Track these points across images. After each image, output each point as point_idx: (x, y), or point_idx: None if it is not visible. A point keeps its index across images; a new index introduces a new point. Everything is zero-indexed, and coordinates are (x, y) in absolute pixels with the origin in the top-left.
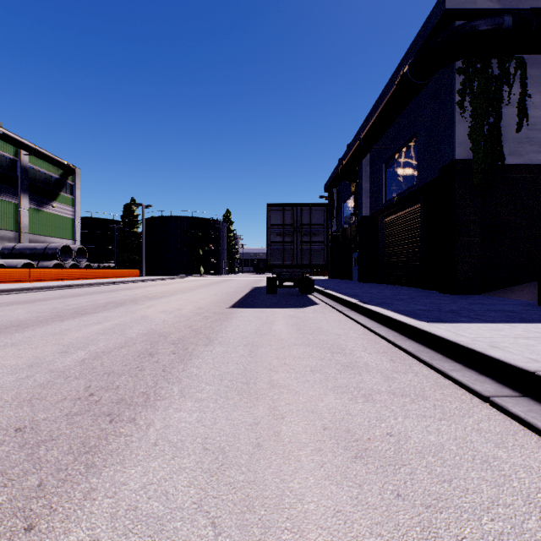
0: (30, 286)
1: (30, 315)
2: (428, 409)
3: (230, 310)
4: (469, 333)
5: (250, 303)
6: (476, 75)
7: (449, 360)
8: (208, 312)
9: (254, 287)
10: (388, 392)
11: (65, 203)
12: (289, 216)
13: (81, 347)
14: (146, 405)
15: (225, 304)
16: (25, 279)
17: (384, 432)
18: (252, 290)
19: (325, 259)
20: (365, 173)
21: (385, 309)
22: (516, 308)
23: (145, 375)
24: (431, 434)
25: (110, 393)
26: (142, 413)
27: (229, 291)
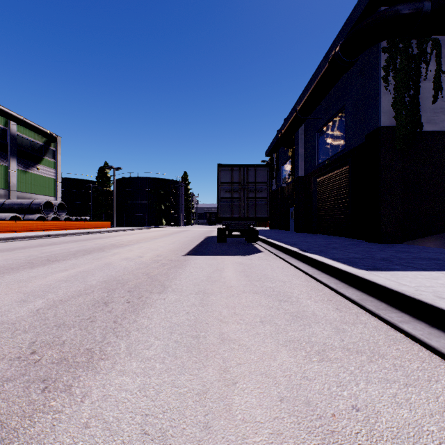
0: (14, 236)
1: (5, 263)
2: (389, 370)
3: (185, 257)
4: (409, 282)
5: (203, 251)
6: (398, 53)
7: (395, 310)
8: (165, 259)
9: (207, 237)
10: (342, 348)
11: (48, 166)
12: (237, 175)
13: (41, 295)
14: (88, 366)
15: (181, 252)
16: (12, 230)
17: (348, 404)
18: (205, 239)
19: (268, 212)
20: (300, 140)
21: (323, 257)
22: (439, 255)
23: (95, 328)
24: (402, 408)
25: (53, 350)
26: (81, 378)
27: (185, 240)
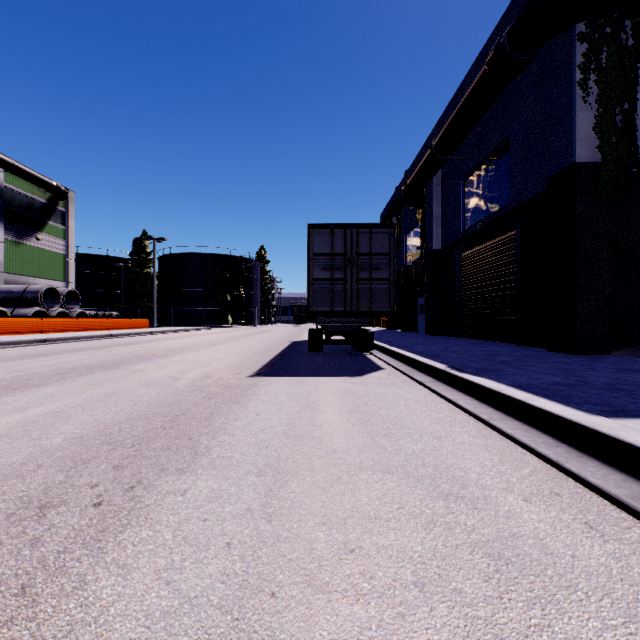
0: None
1: None
2: None
3: (251, 381)
4: None
5: (284, 368)
6: (605, 43)
7: None
8: (217, 384)
9: (293, 342)
10: None
11: (54, 235)
12: (340, 242)
13: None
14: None
15: (247, 369)
16: None
17: None
18: (289, 346)
19: (392, 303)
20: (436, 195)
21: (501, 384)
22: None
23: None
24: None
25: None
26: None
27: (258, 347)
